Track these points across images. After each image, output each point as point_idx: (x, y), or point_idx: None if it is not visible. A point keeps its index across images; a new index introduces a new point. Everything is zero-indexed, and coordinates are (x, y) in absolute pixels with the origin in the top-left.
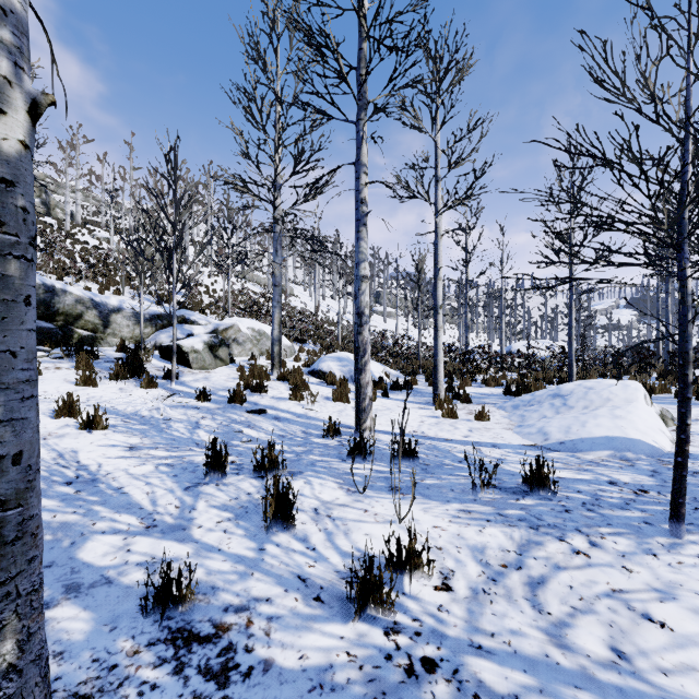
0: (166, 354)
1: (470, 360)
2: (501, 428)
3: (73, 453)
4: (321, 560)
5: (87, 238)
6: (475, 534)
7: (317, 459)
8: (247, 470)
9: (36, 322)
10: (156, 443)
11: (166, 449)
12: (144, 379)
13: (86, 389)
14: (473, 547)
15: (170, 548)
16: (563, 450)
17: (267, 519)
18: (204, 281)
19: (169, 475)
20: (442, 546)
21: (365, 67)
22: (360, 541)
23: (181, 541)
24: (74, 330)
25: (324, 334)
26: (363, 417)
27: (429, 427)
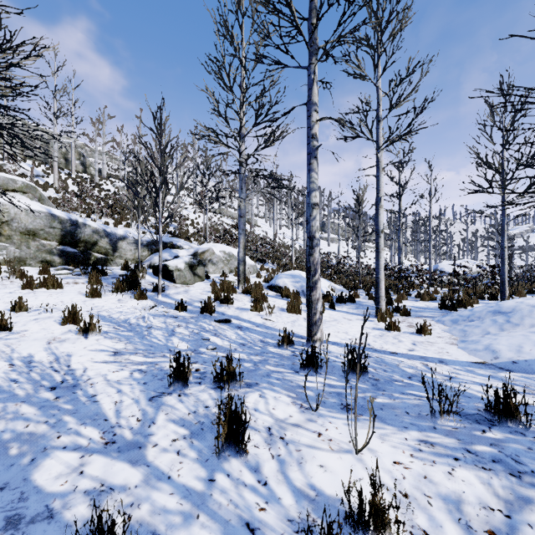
0: (157, 272)
1: (404, 277)
2: (444, 343)
3: (67, 357)
4: (273, 501)
5: (110, 187)
6: (445, 478)
7: (272, 369)
8: (208, 379)
9: (65, 248)
10: (137, 349)
11: (144, 355)
12: (137, 292)
13: (93, 300)
14: (446, 498)
15: (121, 472)
16: (517, 370)
17: (218, 443)
18: (191, 216)
19: (140, 382)
20: (408, 492)
21: (315, 16)
22: (315, 474)
23: (134, 463)
24: (92, 253)
25: (281, 256)
26: (314, 330)
27: (374, 339)
